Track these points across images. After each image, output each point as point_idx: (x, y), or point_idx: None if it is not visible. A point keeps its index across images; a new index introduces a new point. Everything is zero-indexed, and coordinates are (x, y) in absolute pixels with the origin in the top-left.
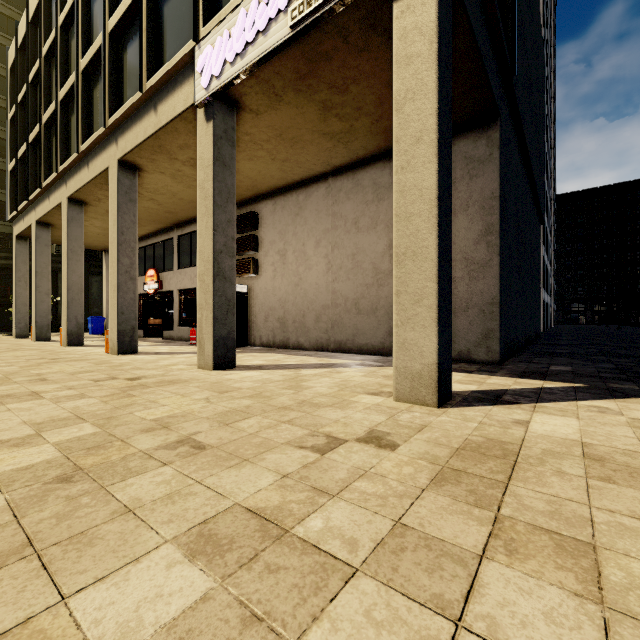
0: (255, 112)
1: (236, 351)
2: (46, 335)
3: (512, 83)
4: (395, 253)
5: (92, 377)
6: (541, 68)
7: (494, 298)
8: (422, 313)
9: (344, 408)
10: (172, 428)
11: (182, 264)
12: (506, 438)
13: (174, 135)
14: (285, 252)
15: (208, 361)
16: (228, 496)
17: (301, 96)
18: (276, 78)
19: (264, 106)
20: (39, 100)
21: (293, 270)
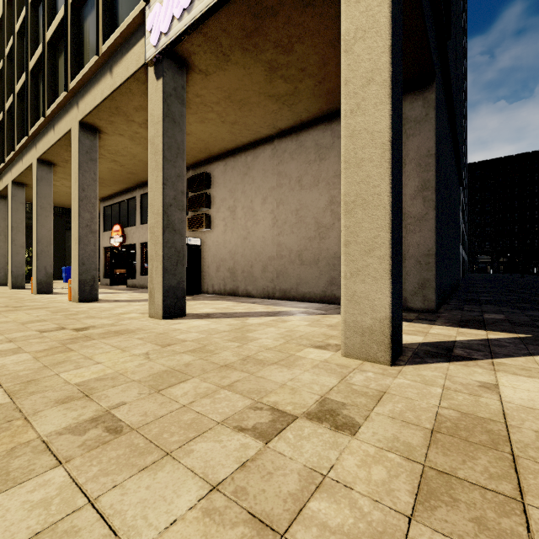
0: (204, 73)
1: (190, 298)
2: (21, 283)
3: (446, 48)
4: (344, 201)
5: (41, 327)
6: (461, 48)
7: (430, 250)
8: (373, 264)
9: (291, 366)
10: (93, 397)
11: (144, 220)
12: (483, 412)
13: (129, 96)
14: (235, 208)
15: (158, 310)
16: (124, 538)
17: (248, 56)
18: (223, 36)
19: (213, 66)
20: (13, 71)
21: (242, 225)
